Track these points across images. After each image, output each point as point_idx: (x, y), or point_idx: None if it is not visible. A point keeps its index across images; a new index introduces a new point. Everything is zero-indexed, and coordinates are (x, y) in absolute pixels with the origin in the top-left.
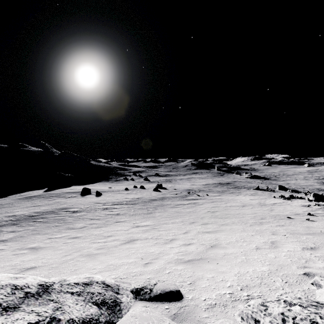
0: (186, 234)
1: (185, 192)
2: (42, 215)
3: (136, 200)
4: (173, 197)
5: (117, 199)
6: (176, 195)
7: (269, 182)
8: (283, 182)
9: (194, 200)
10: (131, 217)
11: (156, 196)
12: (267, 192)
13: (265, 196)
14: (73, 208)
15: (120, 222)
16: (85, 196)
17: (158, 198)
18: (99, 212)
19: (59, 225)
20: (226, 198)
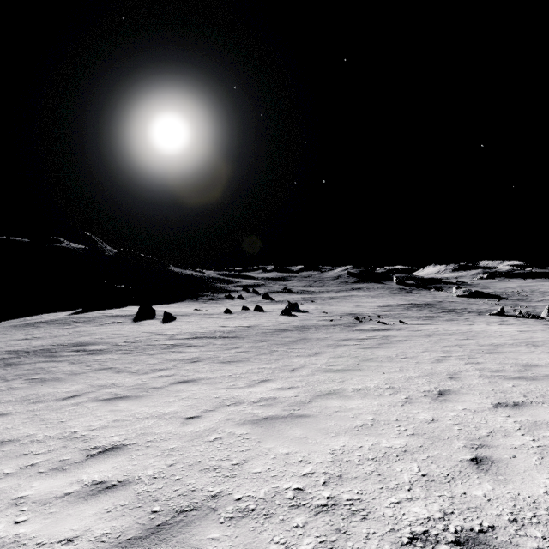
0: (509, 482)
1: (347, 318)
2: (15, 359)
3: (244, 330)
4: (326, 326)
5: (203, 328)
6: (333, 322)
7: (513, 303)
8: (543, 303)
9: (379, 332)
10: (226, 368)
11: (288, 323)
12: (526, 319)
13: (538, 326)
14: (99, 344)
15: (188, 383)
16: (140, 322)
17: (294, 327)
18: (151, 353)
19: (20, 387)
20: (453, 329)
